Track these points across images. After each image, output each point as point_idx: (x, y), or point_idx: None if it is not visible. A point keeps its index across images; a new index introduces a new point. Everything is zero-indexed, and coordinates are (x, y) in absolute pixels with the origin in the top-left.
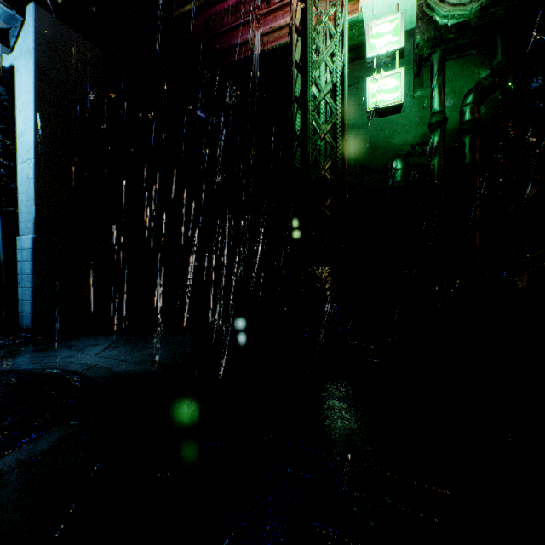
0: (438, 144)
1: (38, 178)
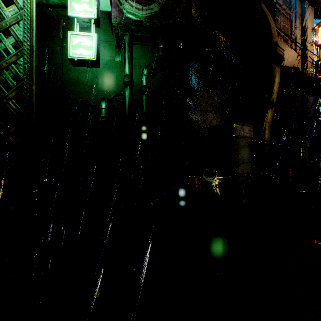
0: (128, 96)
1: None
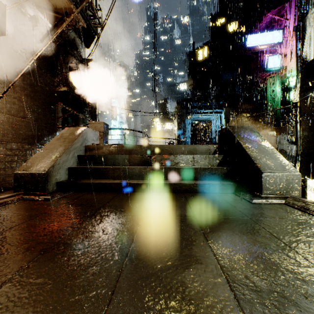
0: None
1: None
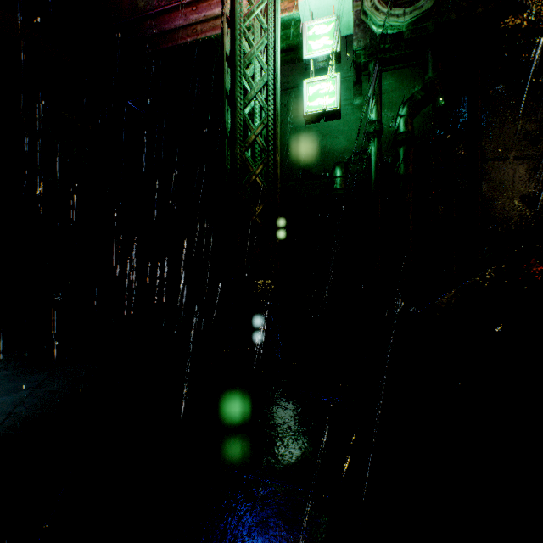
0: (375, 154)
1: None
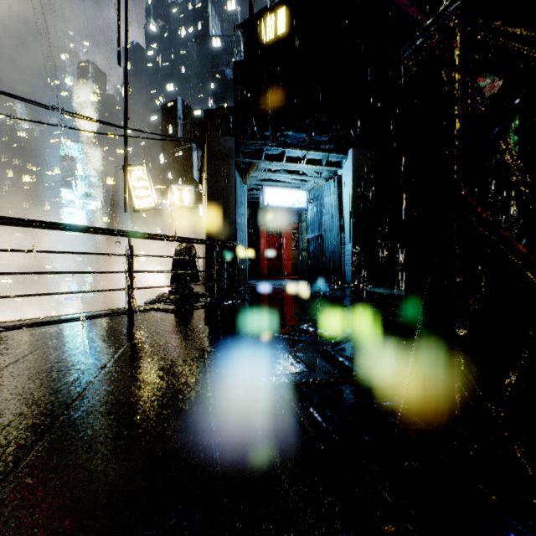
0: None
1: (353, 221)
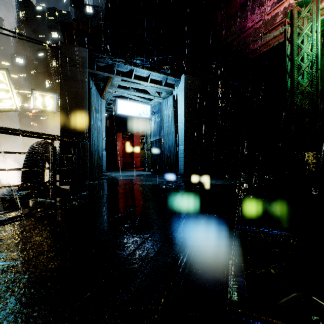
0: None
1: (185, 128)
